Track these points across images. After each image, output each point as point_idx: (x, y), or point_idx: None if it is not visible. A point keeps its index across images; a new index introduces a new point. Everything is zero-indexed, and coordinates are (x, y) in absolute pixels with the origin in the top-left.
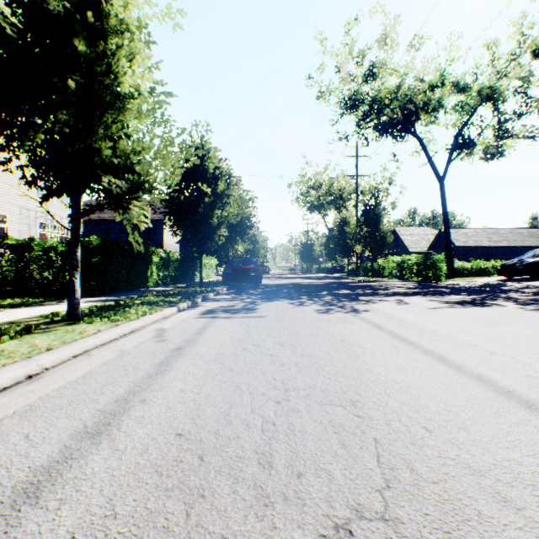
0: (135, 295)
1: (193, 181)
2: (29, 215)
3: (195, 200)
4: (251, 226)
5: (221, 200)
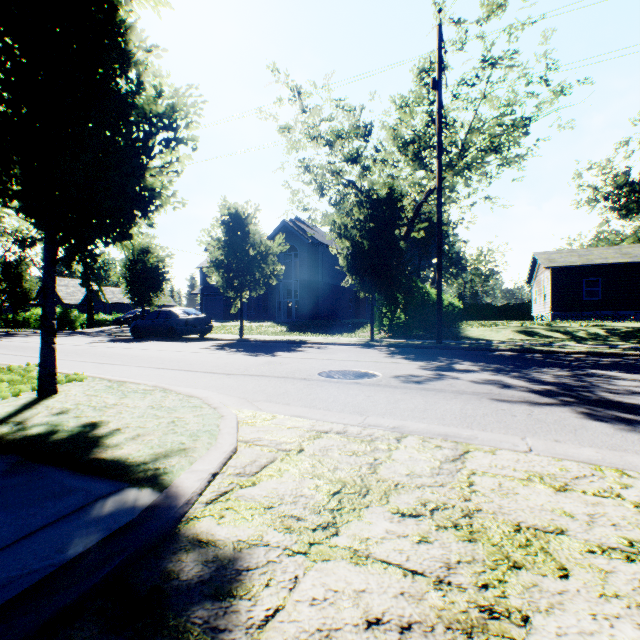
0: None
1: None
2: None
3: None
4: None
5: None
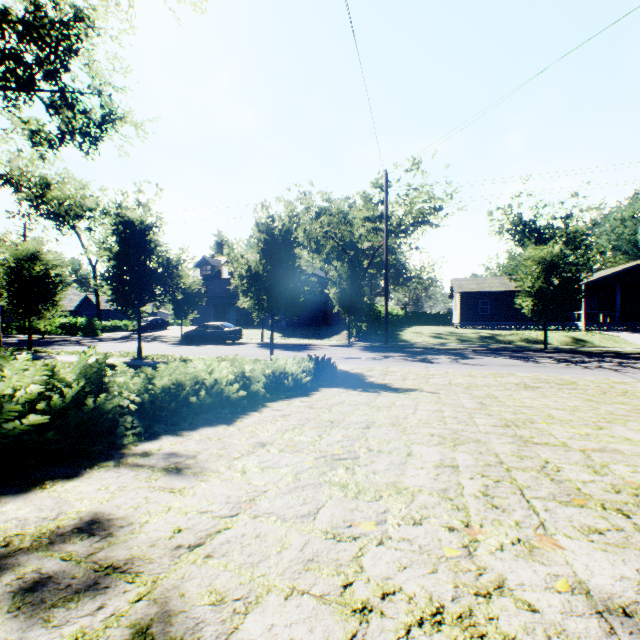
0: None
1: None
2: None
3: None
4: None
5: None
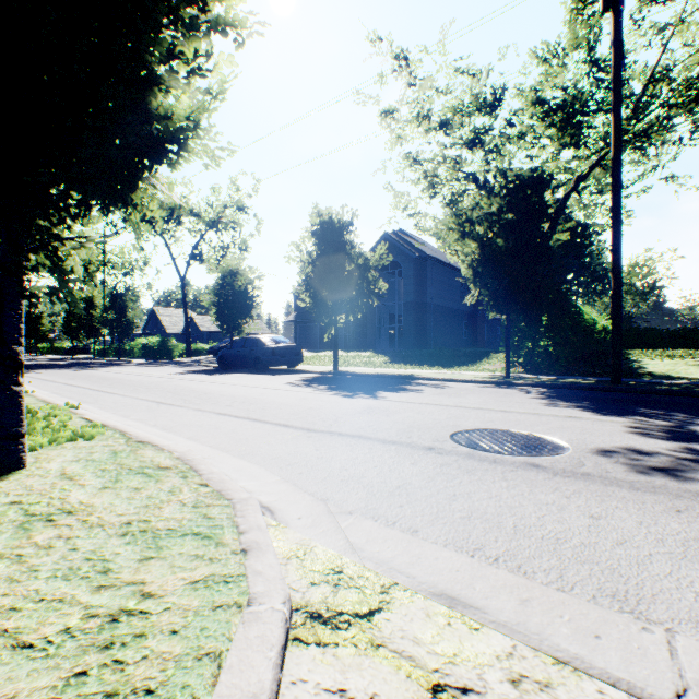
0: None
1: None
2: None
3: None
4: None
5: None
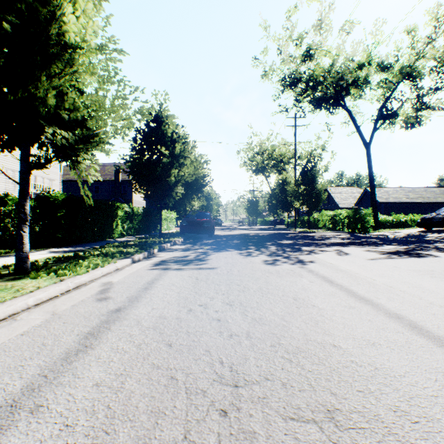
0: (98, 245)
1: (153, 144)
2: (14, 175)
3: (155, 160)
4: (205, 184)
5: (177, 161)
